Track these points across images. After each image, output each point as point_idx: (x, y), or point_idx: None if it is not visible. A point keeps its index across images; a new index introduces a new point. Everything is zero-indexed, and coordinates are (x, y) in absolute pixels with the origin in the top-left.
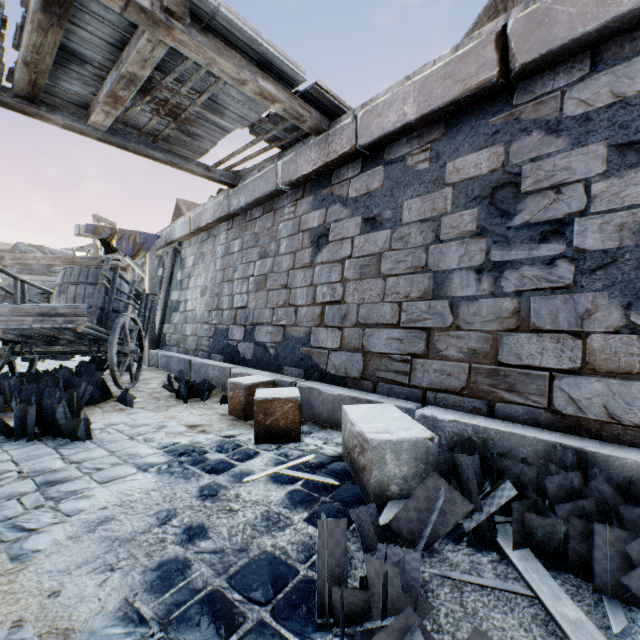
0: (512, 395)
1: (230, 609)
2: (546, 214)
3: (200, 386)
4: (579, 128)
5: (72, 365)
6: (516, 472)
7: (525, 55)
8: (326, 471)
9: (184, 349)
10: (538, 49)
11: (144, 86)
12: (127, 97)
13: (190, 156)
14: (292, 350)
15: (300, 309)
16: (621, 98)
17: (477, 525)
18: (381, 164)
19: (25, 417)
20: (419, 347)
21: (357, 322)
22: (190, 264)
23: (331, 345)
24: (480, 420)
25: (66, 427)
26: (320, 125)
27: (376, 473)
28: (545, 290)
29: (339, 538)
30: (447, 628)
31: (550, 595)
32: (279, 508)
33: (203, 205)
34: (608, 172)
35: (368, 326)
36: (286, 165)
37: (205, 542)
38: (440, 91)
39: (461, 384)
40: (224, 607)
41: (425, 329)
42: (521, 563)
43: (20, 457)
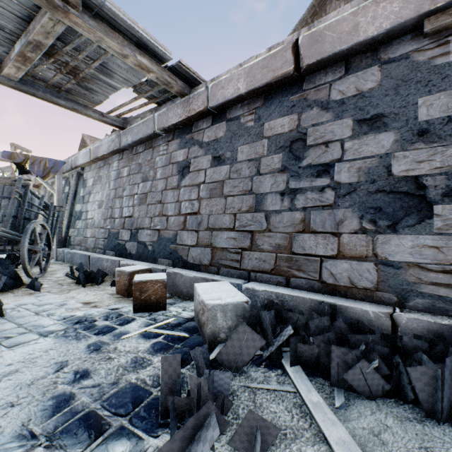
0: (300, 273)
1: (100, 421)
2: (320, 160)
3: (95, 274)
4: (338, 108)
5: None
6: (295, 319)
7: (309, 59)
8: (181, 328)
9: (85, 247)
10: (316, 56)
11: (48, 51)
12: (34, 58)
13: (88, 104)
14: (164, 247)
15: (170, 218)
16: (360, 92)
17: (271, 354)
18: (224, 120)
19: None
20: (246, 243)
21: (208, 227)
22: (90, 184)
23: (191, 243)
24: (281, 289)
25: None
26: (183, 90)
27: (211, 326)
28: (319, 207)
29: (176, 367)
30: (242, 416)
31: (306, 390)
32: (144, 354)
33: (100, 141)
34: (353, 136)
35: (215, 230)
36: (161, 116)
37: (87, 381)
38: (260, 76)
39: (271, 267)
40: (96, 421)
41: (250, 231)
42: (293, 374)
43: None
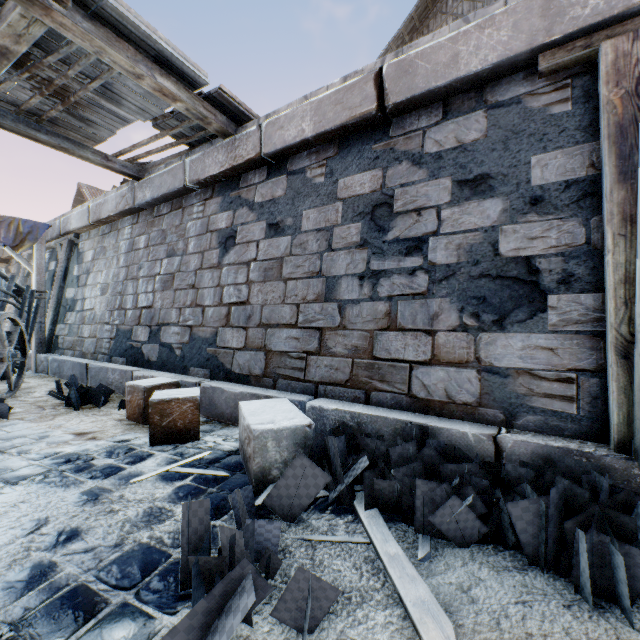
0: (383, 384)
1: (93, 599)
2: (411, 232)
3: (95, 391)
4: (434, 163)
5: None
6: (373, 447)
7: (396, 96)
8: (219, 465)
9: (81, 352)
10: (405, 93)
11: (21, 61)
12: None
13: (85, 142)
14: (199, 351)
15: (207, 309)
16: (462, 144)
17: (340, 495)
18: (285, 173)
19: None
20: (313, 345)
21: (261, 322)
22: (89, 259)
23: (236, 345)
24: (358, 407)
25: None
26: (226, 129)
27: (259, 460)
28: (408, 296)
29: (203, 516)
30: None
31: (382, 540)
32: (164, 503)
33: (104, 195)
34: (452, 202)
35: (270, 326)
36: (194, 163)
37: (76, 544)
38: (332, 115)
39: (346, 377)
40: (87, 598)
41: (318, 329)
42: (368, 520)
43: None
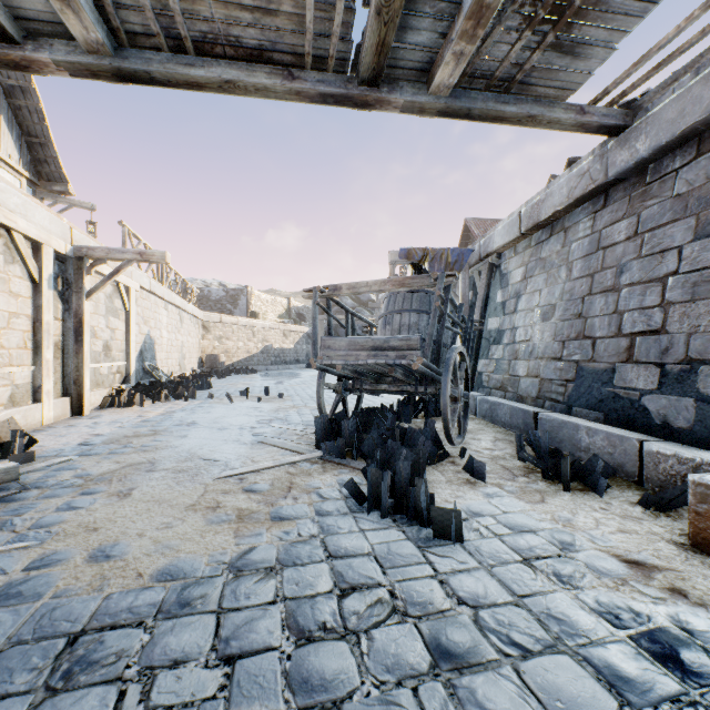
0: None
1: None
2: None
3: (585, 465)
4: None
5: (383, 402)
6: None
7: None
8: None
9: (514, 394)
10: None
11: None
12: (497, 1)
13: (553, 100)
14: None
15: None
16: None
17: None
18: None
19: (376, 483)
20: None
21: None
22: (517, 279)
23: None
24: None
25: (425, 512)
26: None
27: None
28: None
29: None
30: None
31: None
32: None
33: (544, 189)
34: None
35: None
36: None
37: None
38: None
39: None
40: None
41: None
42: None
43: (381, 552)
